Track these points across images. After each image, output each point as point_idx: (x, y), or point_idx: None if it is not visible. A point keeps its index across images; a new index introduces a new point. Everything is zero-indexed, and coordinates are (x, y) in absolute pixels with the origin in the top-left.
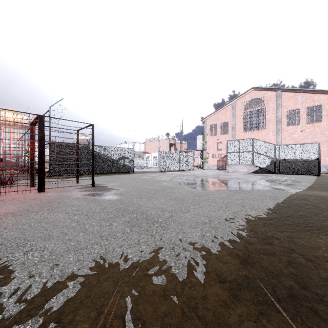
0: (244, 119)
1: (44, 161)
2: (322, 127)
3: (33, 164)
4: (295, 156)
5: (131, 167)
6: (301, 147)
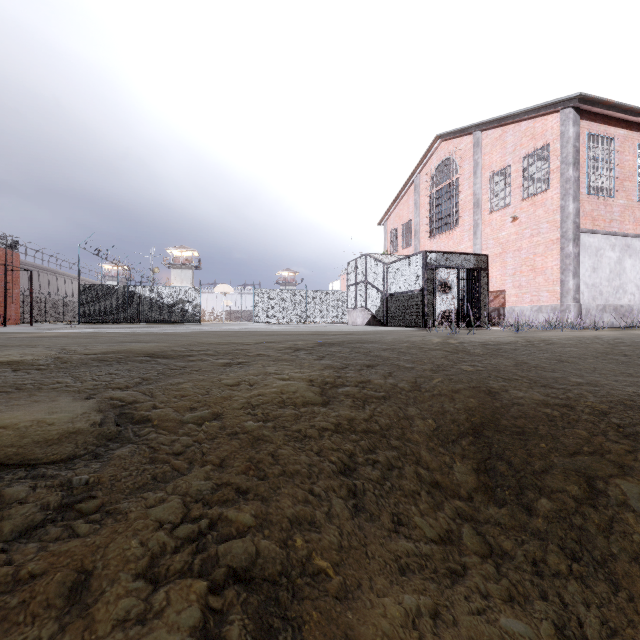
0: (430, 209)
1: None
2: (550, 203)
3: None
4: (402, 285)
5: (197, 315)
6: (407, 264)
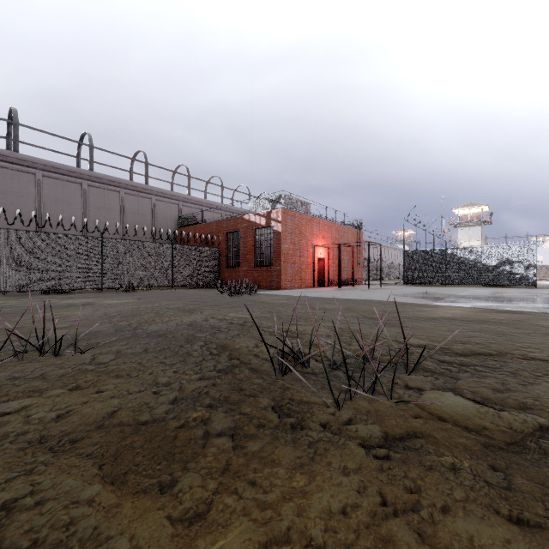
0: None
1: (340, 270)
2: None
3: (353, 272)
4: None
5: (529, 277)
6: None
